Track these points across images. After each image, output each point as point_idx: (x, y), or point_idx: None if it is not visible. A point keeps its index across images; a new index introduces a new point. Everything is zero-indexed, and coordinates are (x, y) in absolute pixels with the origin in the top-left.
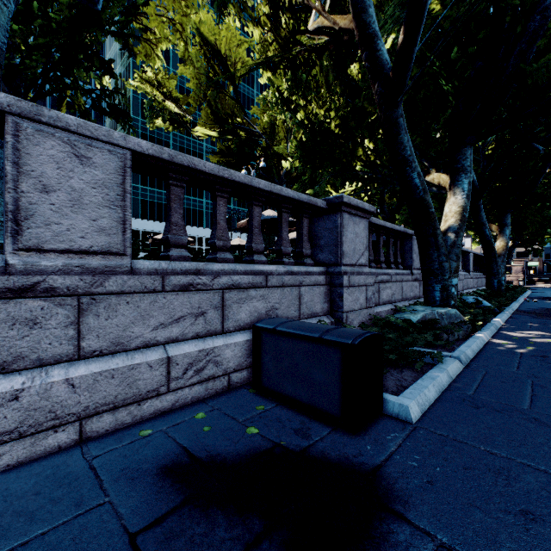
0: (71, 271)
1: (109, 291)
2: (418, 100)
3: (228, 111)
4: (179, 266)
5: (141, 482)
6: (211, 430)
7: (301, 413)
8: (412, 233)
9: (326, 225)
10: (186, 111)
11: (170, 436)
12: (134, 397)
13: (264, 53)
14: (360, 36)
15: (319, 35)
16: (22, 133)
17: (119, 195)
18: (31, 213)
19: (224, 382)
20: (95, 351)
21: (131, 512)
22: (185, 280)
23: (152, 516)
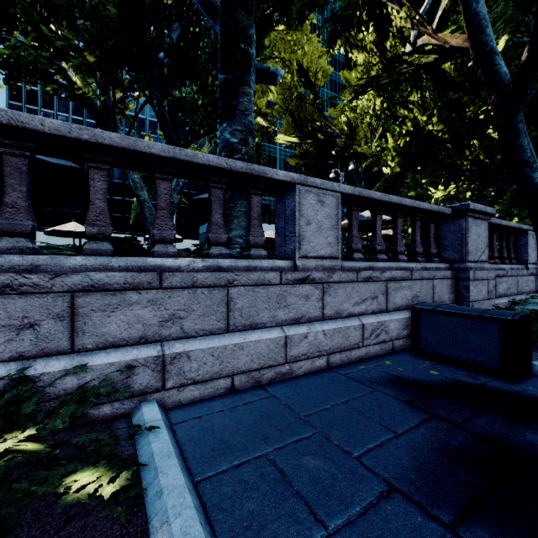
0: (318, 269)
1: (334, 281)
2: (531, 91)
3: (308, 117)
4: (361, 265)
5: (386, 386)
6: (404, 370)
7: (463, 368)
8: (527, 228)
9: (450, 228)
10: (272, 123)
11: (379, 370)
12: (348, 346)
13: (366, 73)
14: (476, 55)
15: (428, 55)
16: (301, 194)
17: (336, 222)
18: (303, 237)
19: (390, 346)
20: (329, 316)
21: (395, 395)
22: (367, 274)
23: (409, 398)
